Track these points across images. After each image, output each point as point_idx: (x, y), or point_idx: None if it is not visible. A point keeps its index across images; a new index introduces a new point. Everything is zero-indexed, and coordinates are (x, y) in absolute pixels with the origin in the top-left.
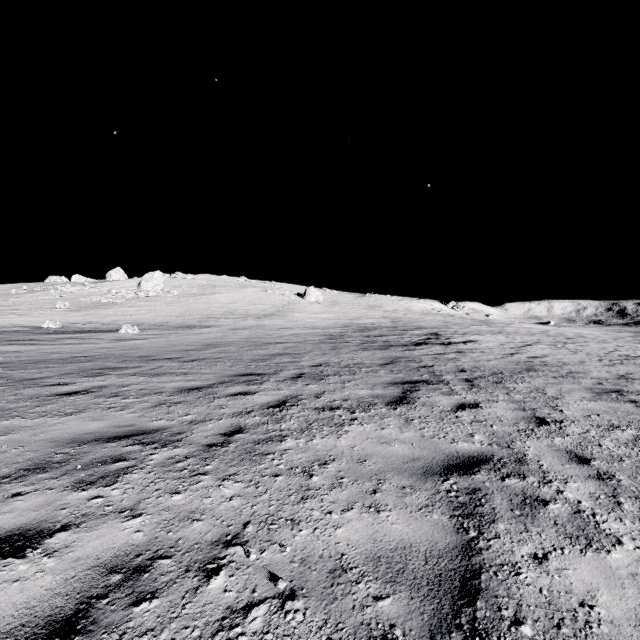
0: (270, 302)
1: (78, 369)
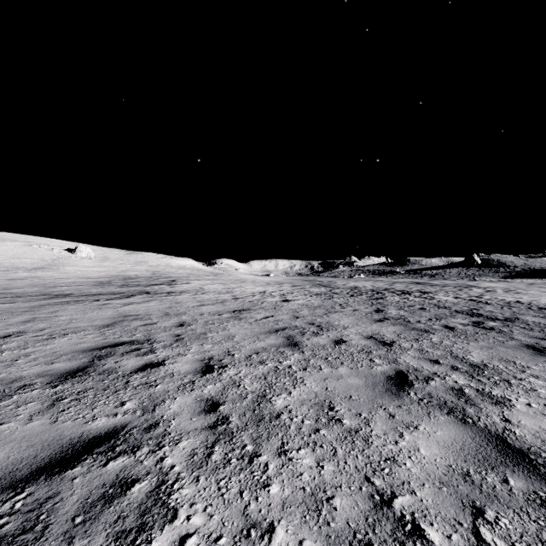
0: (38, 256)
1: None
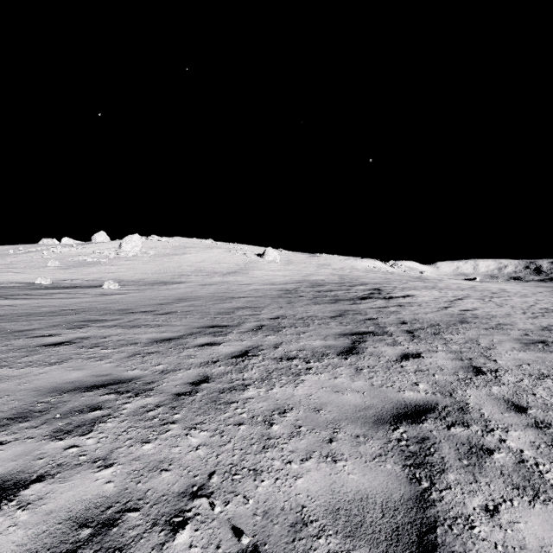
0: (233, 261)
1: (64, 321)
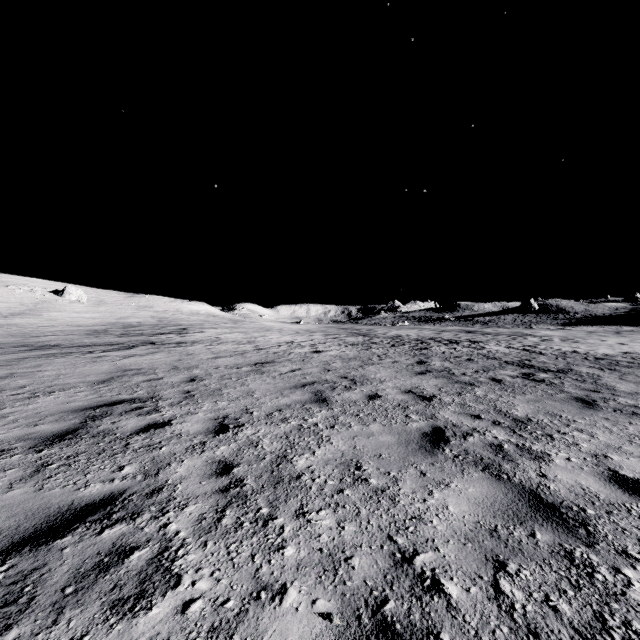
0: (16, 300)
1: None
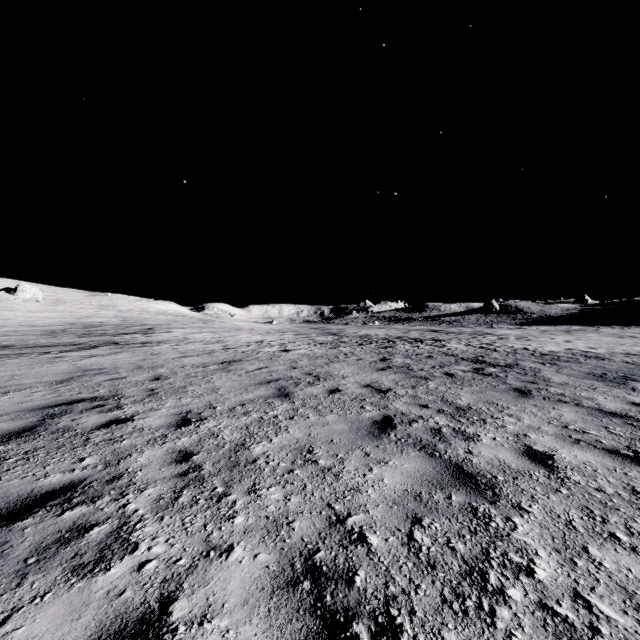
0: None
1: None
